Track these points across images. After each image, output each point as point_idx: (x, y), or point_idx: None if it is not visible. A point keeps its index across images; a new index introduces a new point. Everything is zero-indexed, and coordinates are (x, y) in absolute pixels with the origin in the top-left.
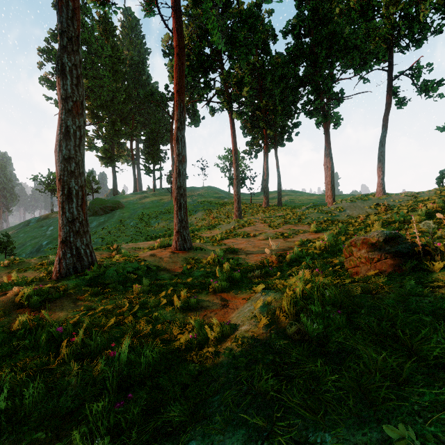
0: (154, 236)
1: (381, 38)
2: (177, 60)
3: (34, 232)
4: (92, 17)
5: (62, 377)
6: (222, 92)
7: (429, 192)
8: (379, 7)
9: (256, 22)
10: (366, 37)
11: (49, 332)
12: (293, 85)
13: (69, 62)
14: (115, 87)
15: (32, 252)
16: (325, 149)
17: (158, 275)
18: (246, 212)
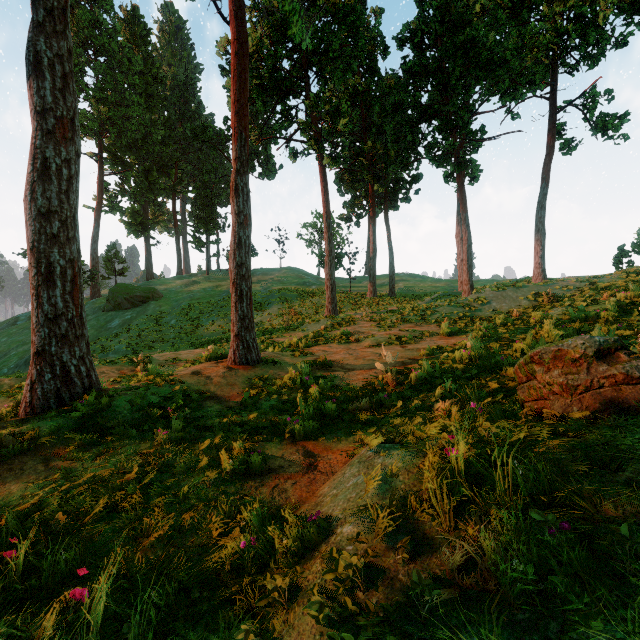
0: (205, 341)
1: (542, 49)
2: (236, 62)
3: (23, 335)
4: (113, 14)
5: None
6: (308, 125)
7: (611, 277)
8: (539, 5)
9: (359, 22)
10: (519, 49)
11: None
12: (413, 118)
13: (49, 51)
14: (149, 119)
15: (18, 366)
16: (458, 214)
17: (202, 408)
18: (343, 305)
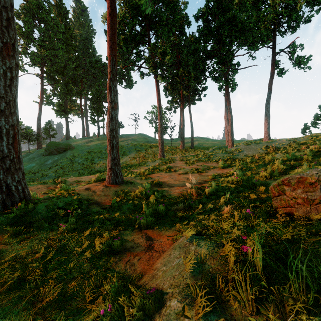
0: (95, 171)
1: (269, 22)
2: (110, 19)
3: None
4: (49, 2)
5: None
6: (150, 59)
7: (303, 138)
8: None
9: (176, 6)
10: (257, 22)
11: None
12: (203, 57)
13: None
14: (68, 56)
15: None
16: (225, 107)
17: (89, 209)
18: (168, 152)
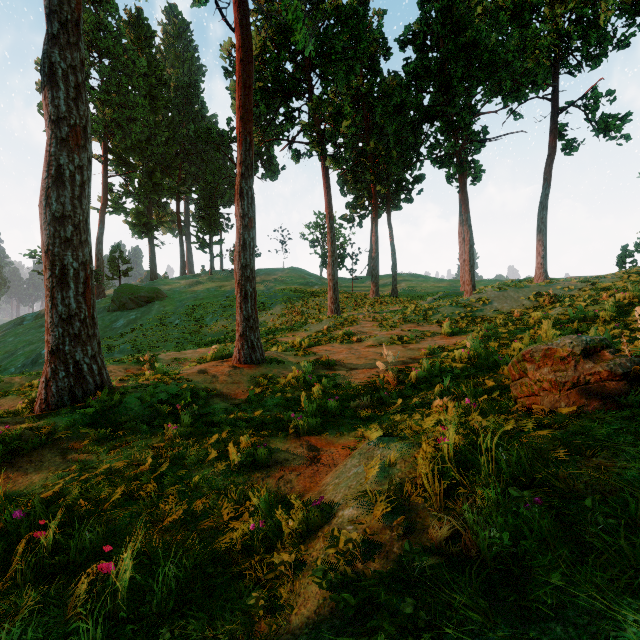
0: (209, 341)
1: (543, 51)
2: (241, 69)
3: (29, 335)
4: (118, 17)
5: (3, 618)
6: (311, 128)
7: (612, 277)
8: (540, 7)
9: (361, 25)
10: (520, 50)
11: (2, 515)
12: (415, 119)
13: (63, 62)
14: (154, 120)
15: (25, 365)
16: (460, 214)
17: (209, 405)
18: (346, 305)
